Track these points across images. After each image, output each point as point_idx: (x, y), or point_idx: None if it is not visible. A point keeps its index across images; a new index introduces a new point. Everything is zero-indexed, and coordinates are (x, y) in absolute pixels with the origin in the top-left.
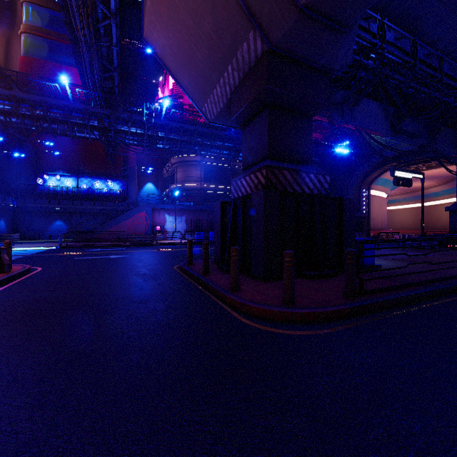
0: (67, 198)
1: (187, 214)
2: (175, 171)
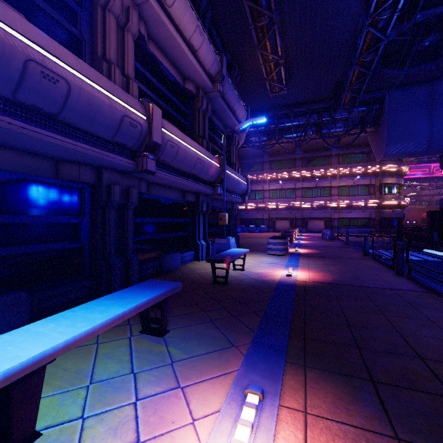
0: None
1: None
2: None
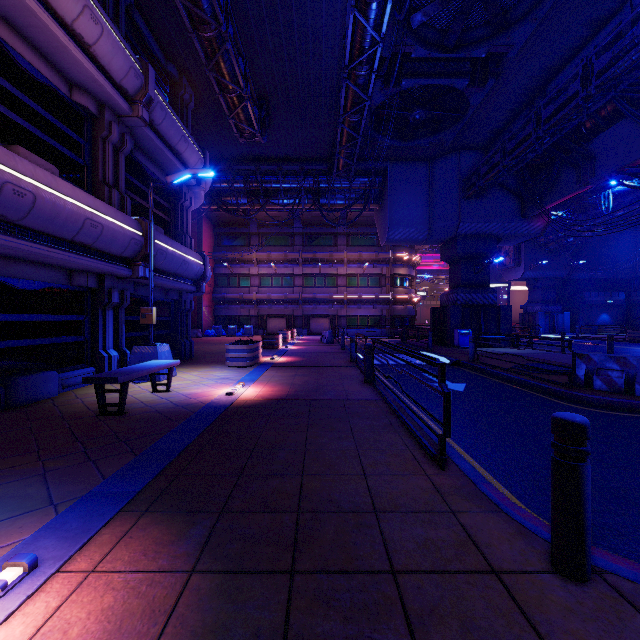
0: None
1: None
2: None
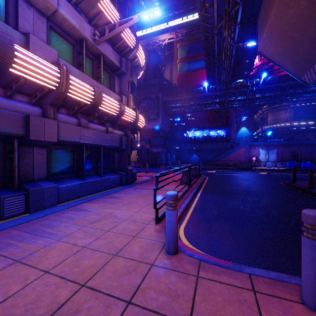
0: (198, 142)
1: (277, 148)
2: (265, 116)
